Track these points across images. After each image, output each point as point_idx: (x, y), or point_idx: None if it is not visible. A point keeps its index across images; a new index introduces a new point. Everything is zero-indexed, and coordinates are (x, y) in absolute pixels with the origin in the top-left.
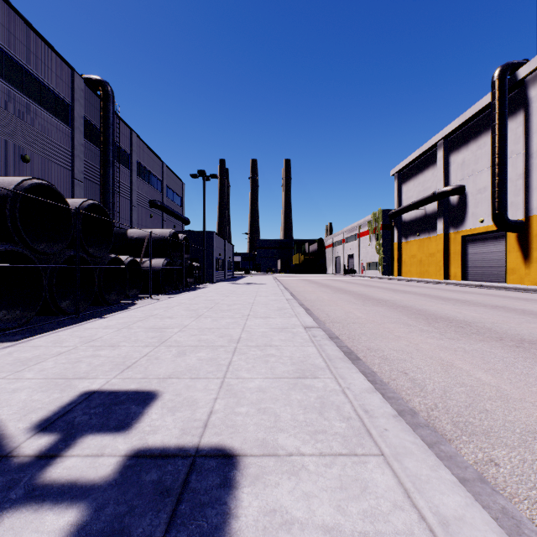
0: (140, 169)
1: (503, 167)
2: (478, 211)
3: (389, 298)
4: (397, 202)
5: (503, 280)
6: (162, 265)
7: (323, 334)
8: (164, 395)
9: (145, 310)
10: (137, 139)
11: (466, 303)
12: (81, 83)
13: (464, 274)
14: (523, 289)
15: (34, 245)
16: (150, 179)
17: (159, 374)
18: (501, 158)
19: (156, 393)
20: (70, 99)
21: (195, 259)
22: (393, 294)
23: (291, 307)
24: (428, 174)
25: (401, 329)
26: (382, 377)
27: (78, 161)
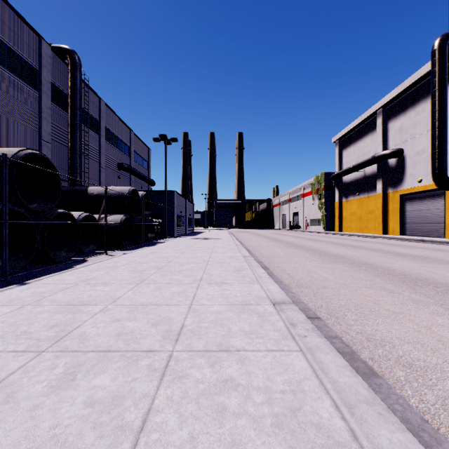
0: (109, 135)
1: (443, 129)
2: (416, 172)
3: (344, 253)
4: (338, 166)
5: (440, 235)
6: (120, 221)
7: (304, 319)
8: None
9: (85, 271)
10: (105, 107)
11: (426, 259)
12: (49, 50)
13: (402, 230)
14: None
15: None
16: (118, 145)
17: None
18: (441, 121)
19: None
20: (38, 64)
21: (158, 216)
22: (344, 248)
23: (250, 267)
24: (367, 139)
25: (387, 298)
26: (442, 431)
27: (45, 123)
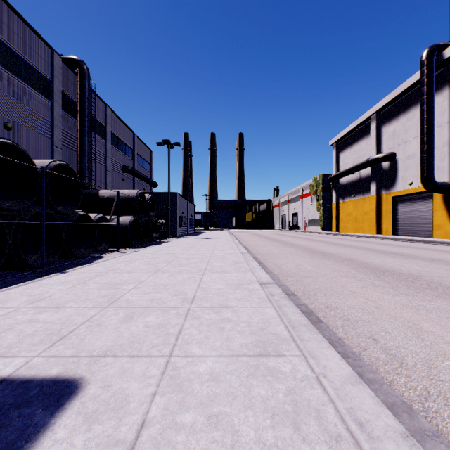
0: (114, 139)
1: (430, 136)
2: (407, 175)
3: (333, 251)
4: (335, 168)
5: (429, 235)
6: (129, 222)
7: (280, 292)
8: (87, 388)
9: (108, 264)
10: (111, 113)
11: (404, 256)
12: (60, 62)
13: (394, 230)
14: (449, 243)
15: (1, 202)
16: (123, 148)
17: (94, 349)
18: (429, 127)
19: (79, 383)
20: (50, 75)
21: (161, 217)
22: (335, 247)
23: (246, 261)
24: (362, 143)
25: (353, 283)
26: (350, 345)
27: (57, 130)
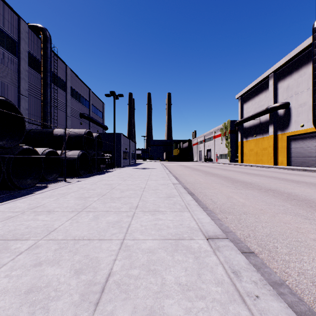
0: (73, 92)
1: None
2: (299, 119)
3: (250, 180)
4: (240, 115)
5: None
6: (77, 155)
7: (245, 263)
8: None
9: (38, 197)
10: (70, 72)
11: None
12: (26, 27)
13: (288, 162)
14: None
15: None
16: (80, 100)
17: None
18: None
19: None
20: (17, 37)
21: (109, 152)
22: (249, 176)
23: (179, 194)
24: (262, 96)
25: (306, 225)
26: None
27: (23, 82)
